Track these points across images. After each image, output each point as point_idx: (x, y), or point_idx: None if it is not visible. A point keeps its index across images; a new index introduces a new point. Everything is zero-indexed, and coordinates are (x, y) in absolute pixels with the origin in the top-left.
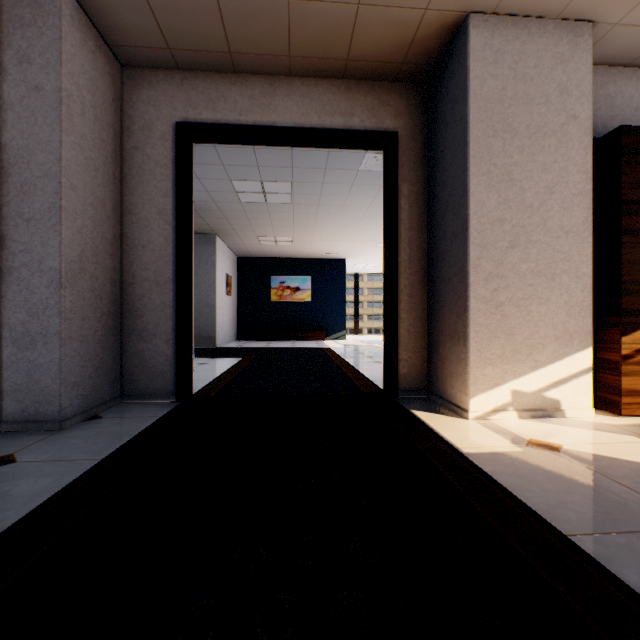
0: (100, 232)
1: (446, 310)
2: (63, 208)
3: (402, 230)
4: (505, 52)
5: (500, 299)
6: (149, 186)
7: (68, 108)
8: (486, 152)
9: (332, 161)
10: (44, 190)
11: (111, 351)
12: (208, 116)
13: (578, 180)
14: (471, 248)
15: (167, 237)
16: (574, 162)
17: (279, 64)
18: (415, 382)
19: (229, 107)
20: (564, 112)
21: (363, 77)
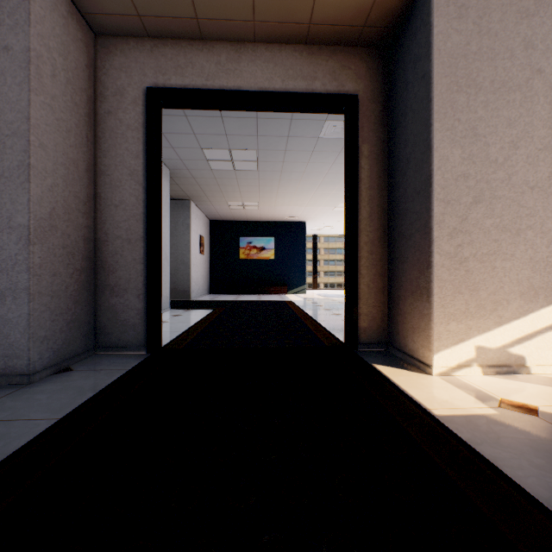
0: (72, 191)
1: (407, 266)
2: (31, 166)
3: (362, 189)
4: (469, 7)
5: (464, 255)
6: (121, 148)
7: (37, 68)
8: (450, 107)
9: (294, 129)
10: (13, 148)
11: (84, 305)
12: (177, 81)
13: (543, 135)
14: (435, 204)
15: (138, 197)
16: (539, 117)
17: (244, 30)
18: (375, 335)
19: (196, 73)
20: (529, 66)
21: (325, 42)
